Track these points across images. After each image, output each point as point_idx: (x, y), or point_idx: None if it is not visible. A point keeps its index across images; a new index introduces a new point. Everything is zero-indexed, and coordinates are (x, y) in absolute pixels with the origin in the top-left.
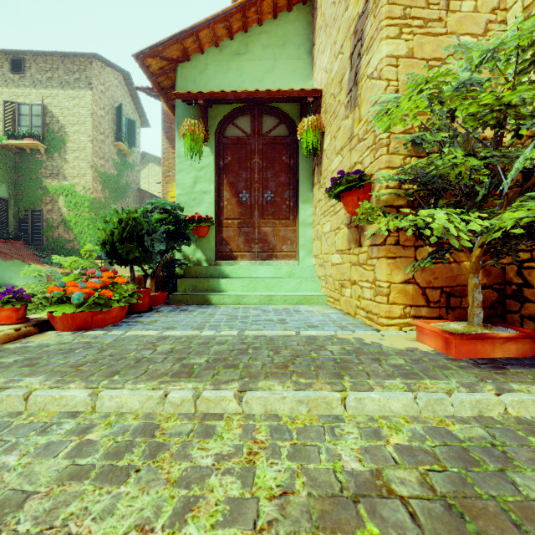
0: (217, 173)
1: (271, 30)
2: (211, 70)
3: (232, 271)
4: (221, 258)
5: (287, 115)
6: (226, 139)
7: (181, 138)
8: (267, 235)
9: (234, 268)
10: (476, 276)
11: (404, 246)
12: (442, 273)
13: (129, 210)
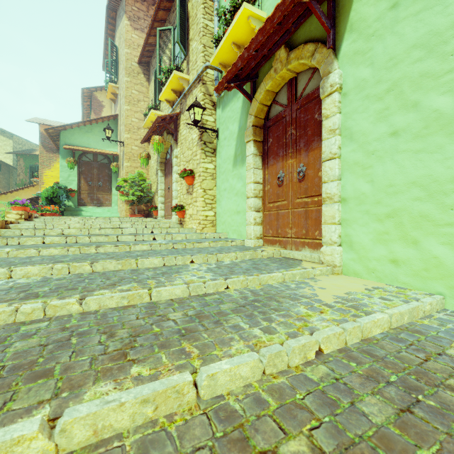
0: (79, 173)
1: (101, 126)
2: (76, 136)
3: (86, 209)
4: (80, 205)
5: (108, 156)
6: (83, 161)
7: (66, 162)
8: (100, 198)
9: (87, 209)
10: (136, 206)
11: (129, 202)
12: (137, 207)
13: (55, 188)
